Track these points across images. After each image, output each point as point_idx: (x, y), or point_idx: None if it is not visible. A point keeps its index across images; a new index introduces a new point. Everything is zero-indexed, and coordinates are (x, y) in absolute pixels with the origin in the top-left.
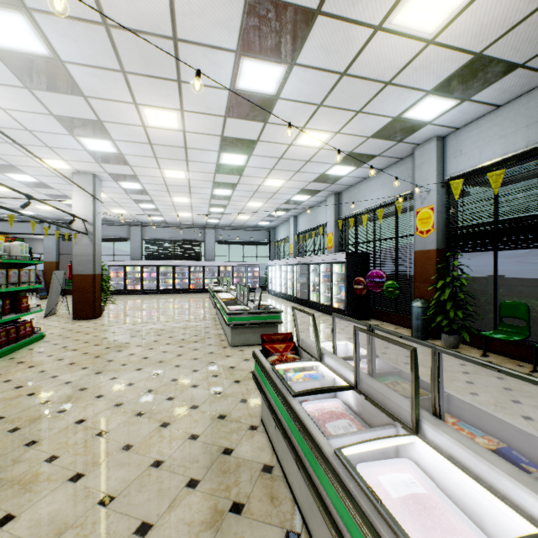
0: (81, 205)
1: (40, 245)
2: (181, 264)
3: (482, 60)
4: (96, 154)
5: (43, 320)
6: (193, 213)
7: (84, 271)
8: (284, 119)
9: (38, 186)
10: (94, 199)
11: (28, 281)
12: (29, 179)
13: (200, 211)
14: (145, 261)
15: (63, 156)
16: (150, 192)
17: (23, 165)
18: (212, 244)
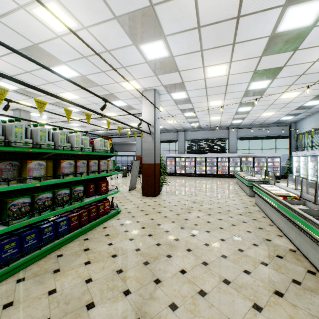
0: (147, 113)
1: (135, 147)
2: (211, 156)
3: None
4: (153, 64)
5: (127, 193)
6: (222, 116)
7: (148, 161)
8: None
9: (127, 108)
10: (154, 108)
11: (106, 169)
12: (122, 104)
13: (228, 113)
14: (187, 154)
15: (134, 75)
16: (192, 99)
17: (116, 92)
18: (234, 140)
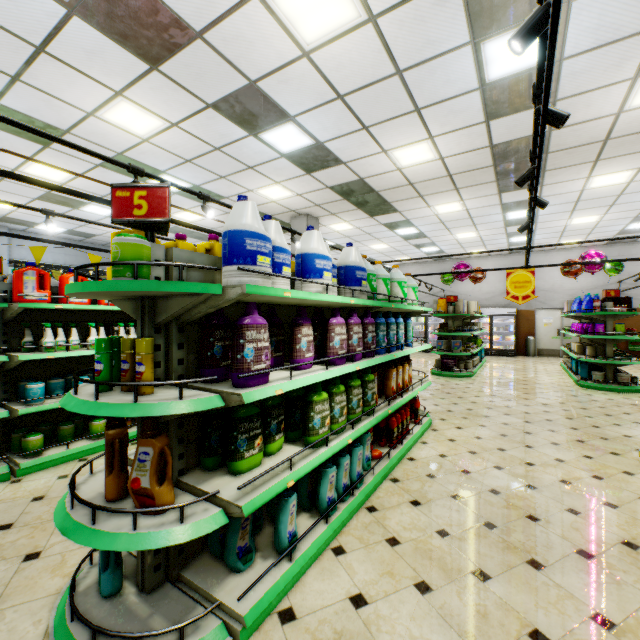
0: None
1: None
2: None
3: (95, 235)
4: None
5: None
6: None
7: None
8: (41, 204)
9: None
10: None
11: None
12: None
13: None
14: None
15: None
16: None
17: None
18: None
